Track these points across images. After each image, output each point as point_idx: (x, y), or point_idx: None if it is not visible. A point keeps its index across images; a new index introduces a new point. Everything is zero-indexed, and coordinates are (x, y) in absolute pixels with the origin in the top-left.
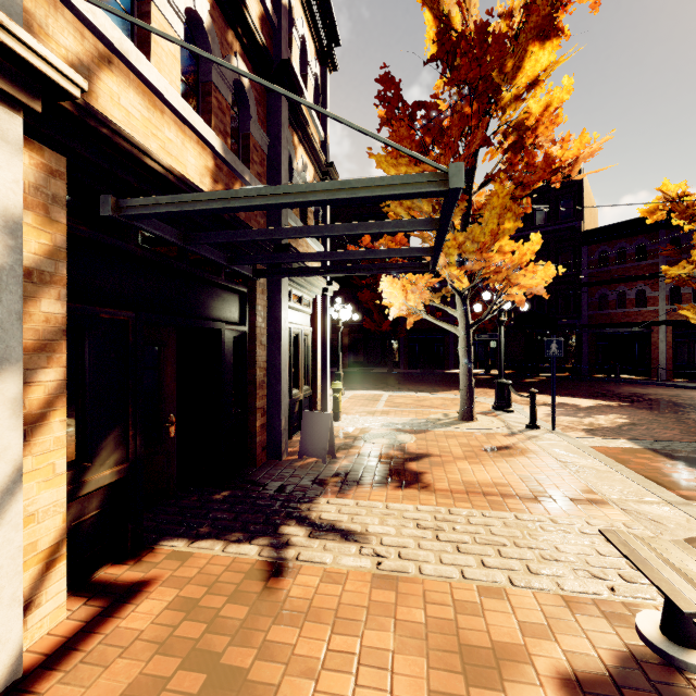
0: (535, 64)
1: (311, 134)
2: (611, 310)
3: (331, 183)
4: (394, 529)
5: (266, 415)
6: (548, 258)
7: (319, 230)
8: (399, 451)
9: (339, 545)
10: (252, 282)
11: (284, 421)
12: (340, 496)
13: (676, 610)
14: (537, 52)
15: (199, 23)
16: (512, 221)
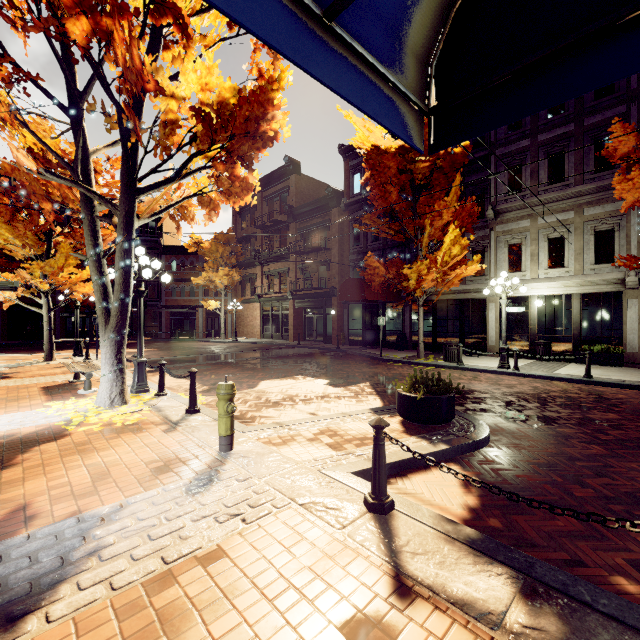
0: None
1: None
2: (178, 297)
3: None
4: None
5: None
6: None
7: None
8: None
9: None
10: None
11: None
12: None
13: (76, 374)
14: None
15: None
16: (75, 260)
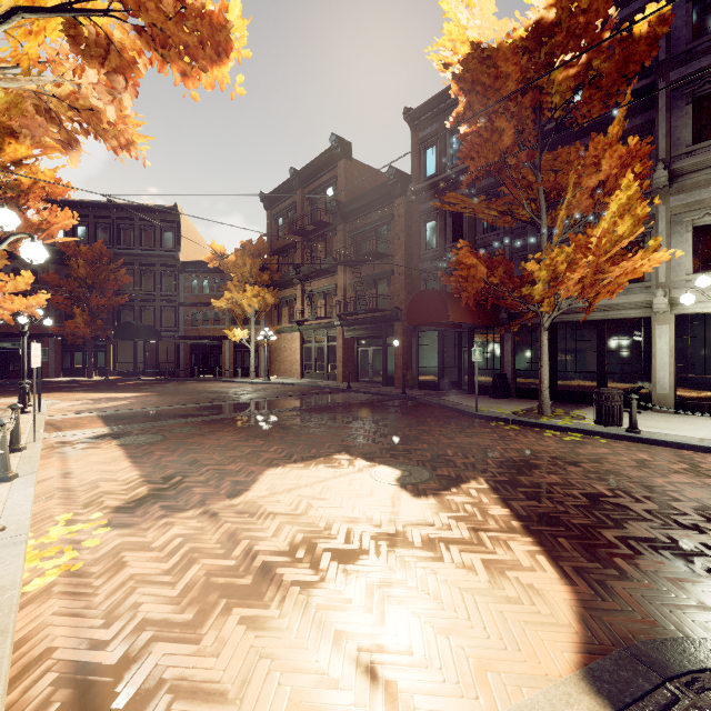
0: (16, 151)
1: None
2: (200, 326)
3: None
4: None
5: None
6: (155, 277)
7: None
8: None
9: None
10: None
11: None
12: None
13: None
14: (16, 144)
15: None
16: None
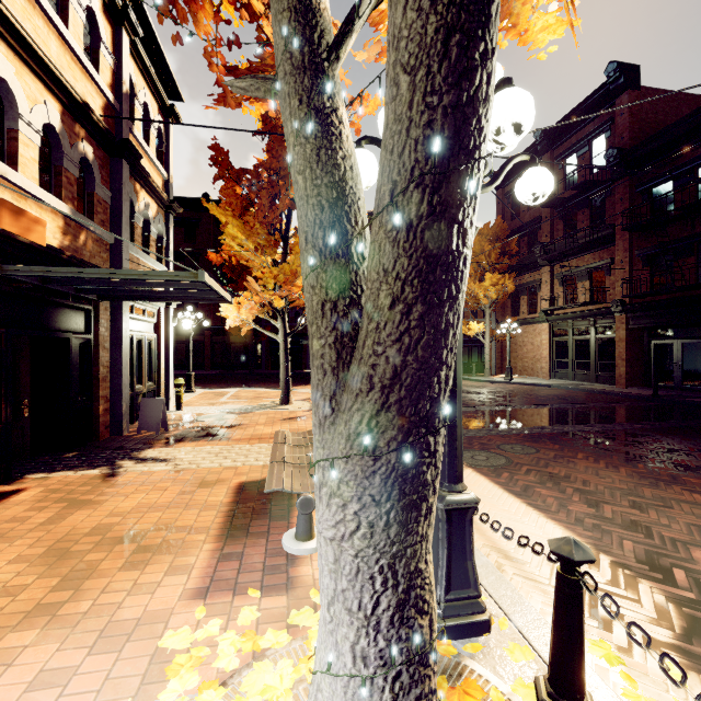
0: None
1: (153, 181)
2: None
3: (140, 271)
4: (193, 455)
5: (110, 403)
6: None
7: (141, 283)
8: (221, 424)
9: (155, 464)
10: (97, 302)
11: (125, 406)
12: (164, 447)
13: None
14: None
15: (53, 128)
16: None
